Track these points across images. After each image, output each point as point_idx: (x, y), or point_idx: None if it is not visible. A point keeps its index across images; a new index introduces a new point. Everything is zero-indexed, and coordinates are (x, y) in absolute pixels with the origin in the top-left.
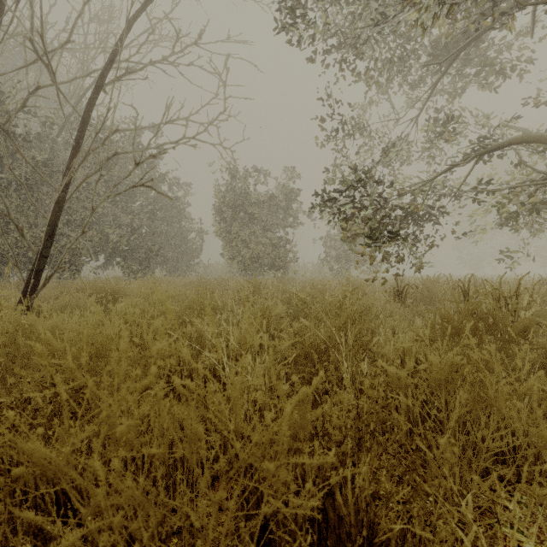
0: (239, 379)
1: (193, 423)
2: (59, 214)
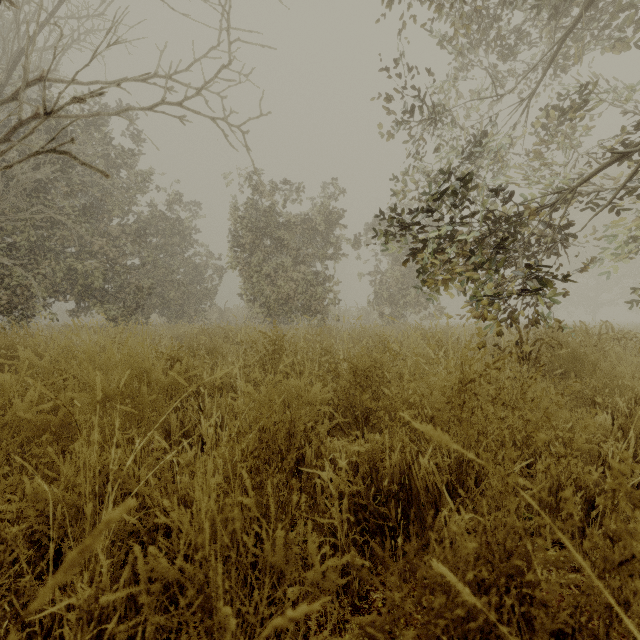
0: None
1: None
2: None
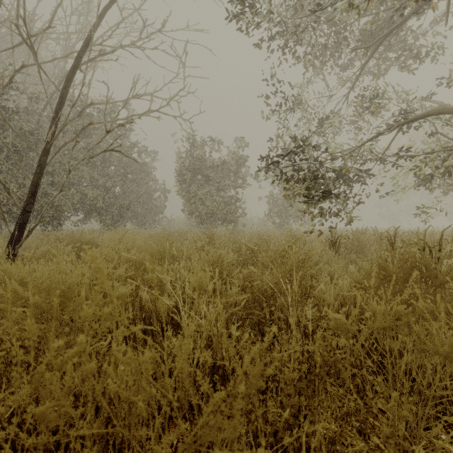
0: (183, 350)
1: (132, 396)
2: (41, 175)
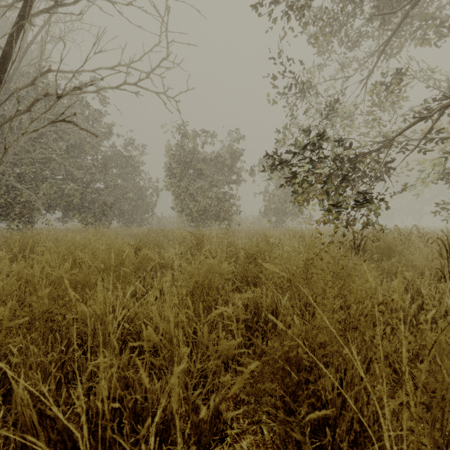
0: None
1: None
2: None
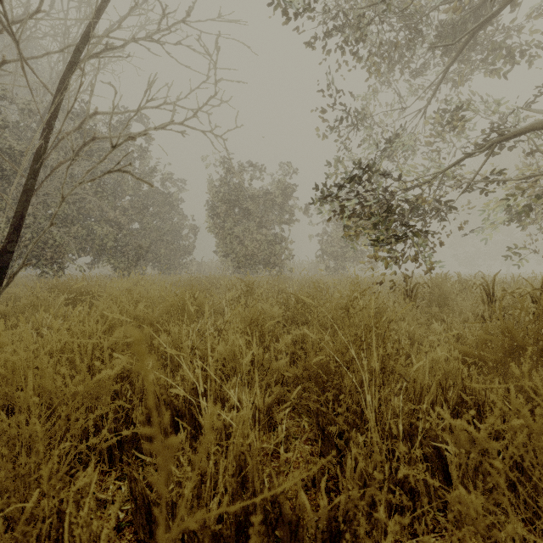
0: None
1: None
2: (27, 204)
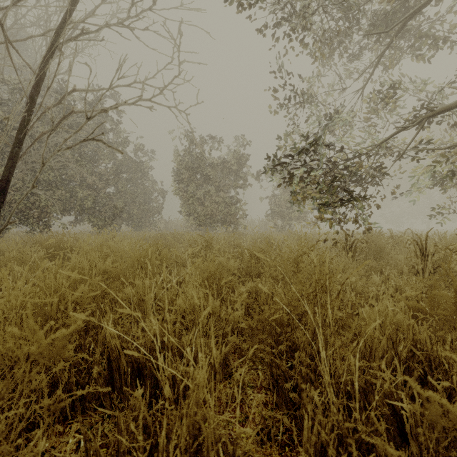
0: None
1: None
2: (12, 169)
